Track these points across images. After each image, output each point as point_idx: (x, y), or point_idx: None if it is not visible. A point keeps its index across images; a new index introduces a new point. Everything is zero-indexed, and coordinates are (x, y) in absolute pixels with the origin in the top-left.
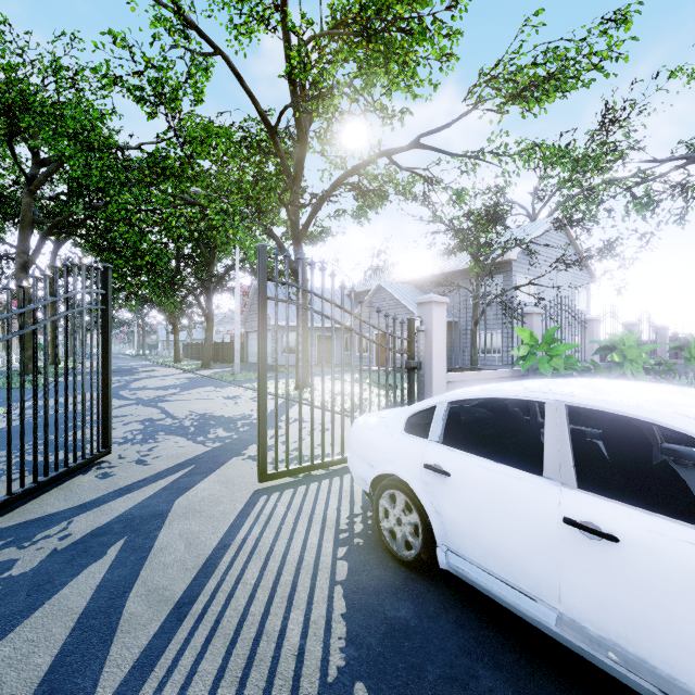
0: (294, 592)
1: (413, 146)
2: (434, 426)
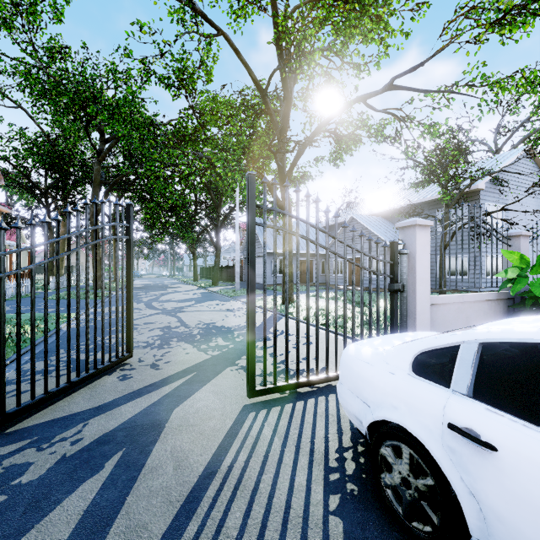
0: None
1: (387, 88)
2: (459, 372)
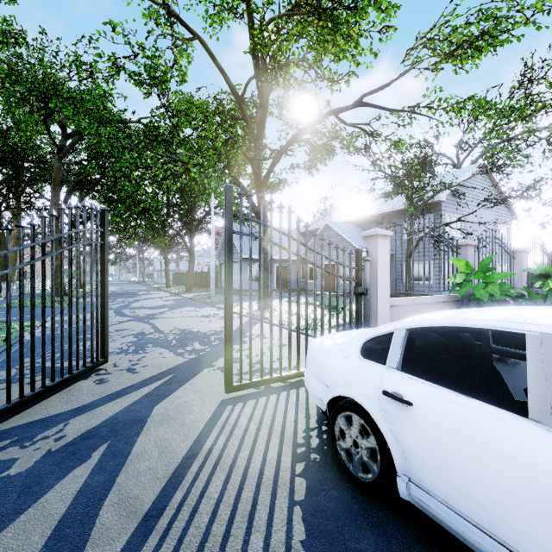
0: (255, 511)
1: (357, 104)
2: (392, 352)
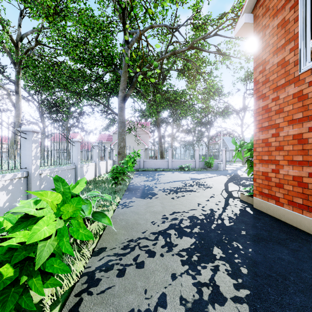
0: None
1: None
2: None
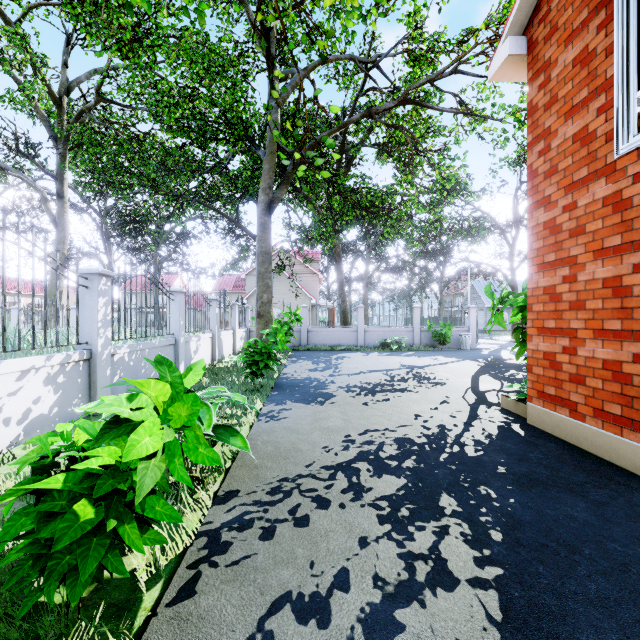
0: None
1: None
2: None
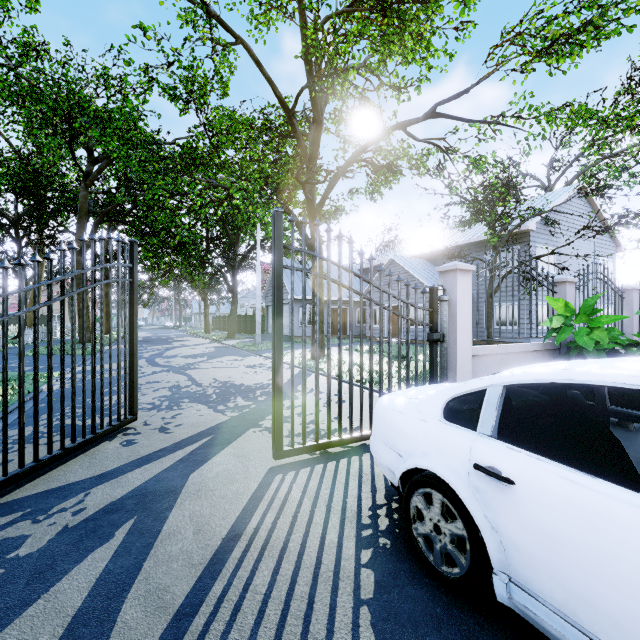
0: (311, 611)
1: (429, 115)
2: (485, 415)
